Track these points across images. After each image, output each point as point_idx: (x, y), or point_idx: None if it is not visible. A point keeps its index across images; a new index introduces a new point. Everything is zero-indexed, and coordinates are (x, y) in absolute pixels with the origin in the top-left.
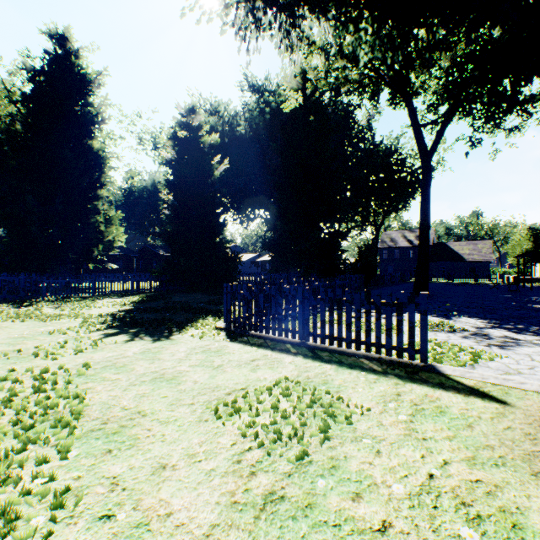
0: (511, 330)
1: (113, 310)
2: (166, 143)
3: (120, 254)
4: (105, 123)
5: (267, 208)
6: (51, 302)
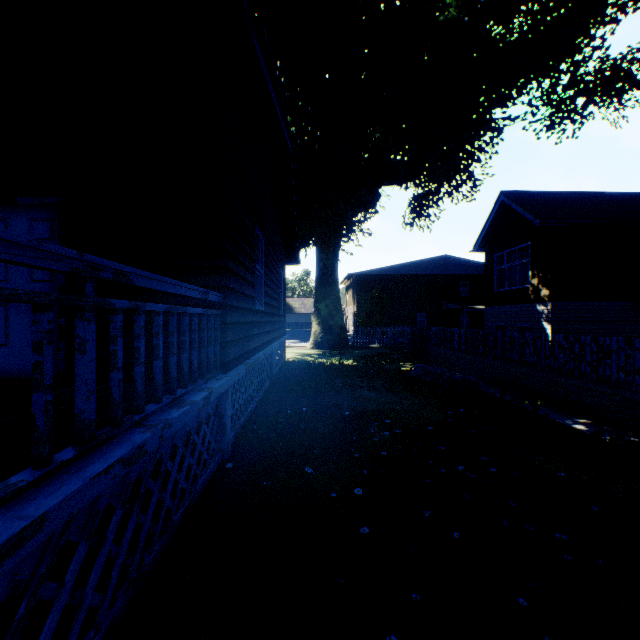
0: (301, 341)
1: None
2: None
3: None
4: None
5: None
6: None
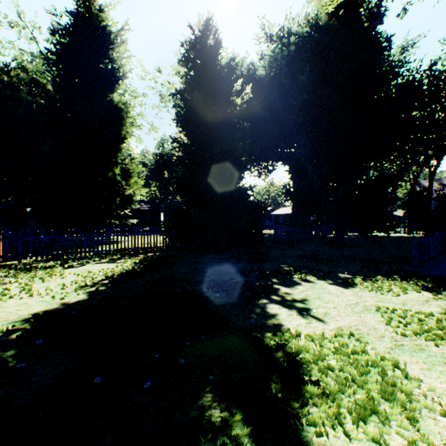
0: None
1: (36, 307)
2: (177, 73)
3: (149, 209)
4: (126, 77)
5: (284, 160)
6: (4, 271)
